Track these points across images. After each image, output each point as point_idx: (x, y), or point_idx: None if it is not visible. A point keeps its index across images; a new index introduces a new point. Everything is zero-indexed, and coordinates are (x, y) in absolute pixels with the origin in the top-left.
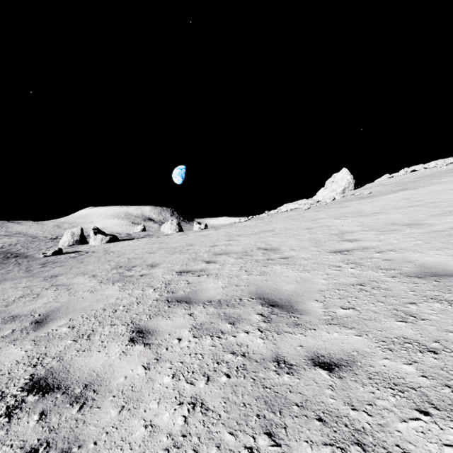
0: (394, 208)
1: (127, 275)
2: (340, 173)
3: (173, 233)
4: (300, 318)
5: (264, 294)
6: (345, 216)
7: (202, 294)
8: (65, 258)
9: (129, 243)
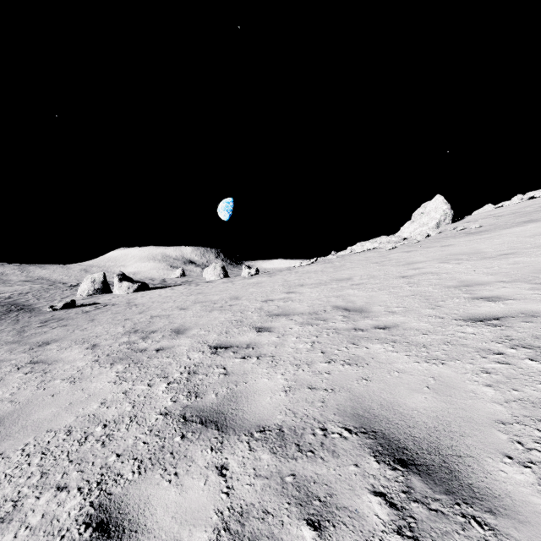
0: (534, 247)
1: (137, 348)
2: (432, 202)
3: (217, 279)
4: (501, 535)
5: (371, 418)
6: (456, 258)
7: (247, 406)
8: (75, 313)
9: (160, 292)
